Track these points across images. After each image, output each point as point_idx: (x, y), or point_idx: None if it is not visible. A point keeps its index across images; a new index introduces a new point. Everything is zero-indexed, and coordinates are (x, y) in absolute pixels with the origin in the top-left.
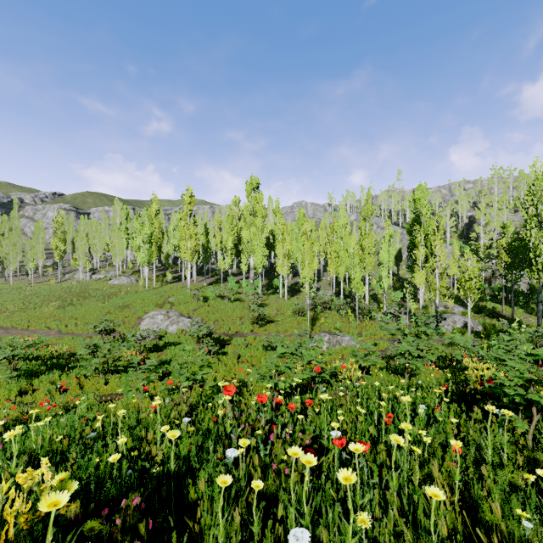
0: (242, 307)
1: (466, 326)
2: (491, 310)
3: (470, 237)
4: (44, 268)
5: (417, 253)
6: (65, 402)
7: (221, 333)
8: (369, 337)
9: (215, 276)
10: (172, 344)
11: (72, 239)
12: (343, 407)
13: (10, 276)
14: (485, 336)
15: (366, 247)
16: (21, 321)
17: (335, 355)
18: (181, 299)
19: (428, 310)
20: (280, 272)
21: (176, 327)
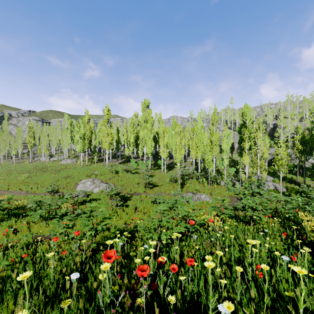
0: (139, 177)
1: (276, 188)
2: (290, 178)
3: (274, 136)
4: (22, 154)
5: (245, 144)
6: (15, 241)
7: (126, 192)
8: (217, 195)
9: (123, 158)
10: (94, 200)
11: (39, 137)
12: (213, 255)
13: (1, 158)
14: (289, 194)
15: (213, 141)
16: (4, 186)
17: (197, 206)
18: (102, 172)
19: (251, 179)
20: (162, 156)
21: (98, 189)
